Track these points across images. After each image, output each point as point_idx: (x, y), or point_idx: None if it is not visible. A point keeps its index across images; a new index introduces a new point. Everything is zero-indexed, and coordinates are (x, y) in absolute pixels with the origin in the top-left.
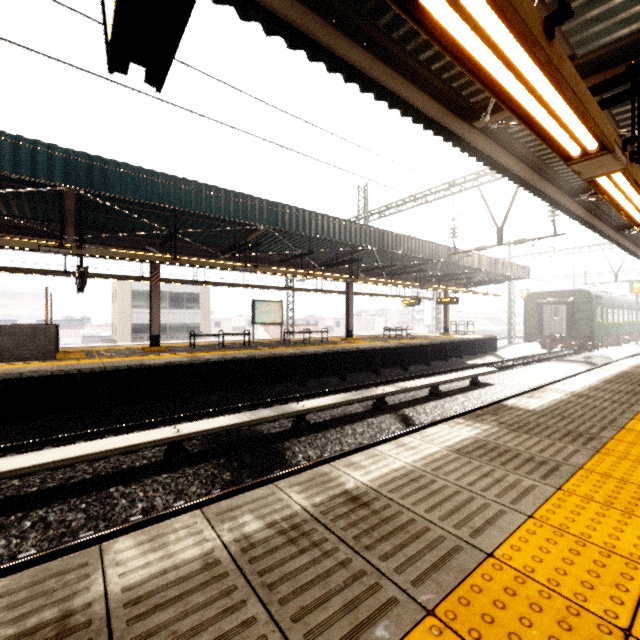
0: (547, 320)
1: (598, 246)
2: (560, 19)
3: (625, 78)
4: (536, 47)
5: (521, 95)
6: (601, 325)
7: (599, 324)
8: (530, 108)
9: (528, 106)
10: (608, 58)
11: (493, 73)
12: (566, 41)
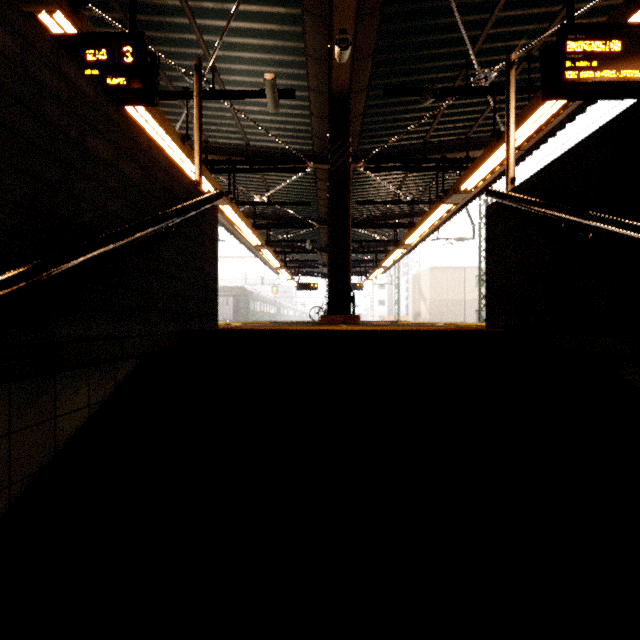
0: (221, 308)
1: (253, 258)
2: (187, 139)
3: (227, 164)
4: (178, 146)
5: (175, 158)
6: (253, 313)
7: (252, 312)
8: (180, 165)
9: (179, 164)
10: (222, 150)
11: (162, 146)
12: (203, 133)
